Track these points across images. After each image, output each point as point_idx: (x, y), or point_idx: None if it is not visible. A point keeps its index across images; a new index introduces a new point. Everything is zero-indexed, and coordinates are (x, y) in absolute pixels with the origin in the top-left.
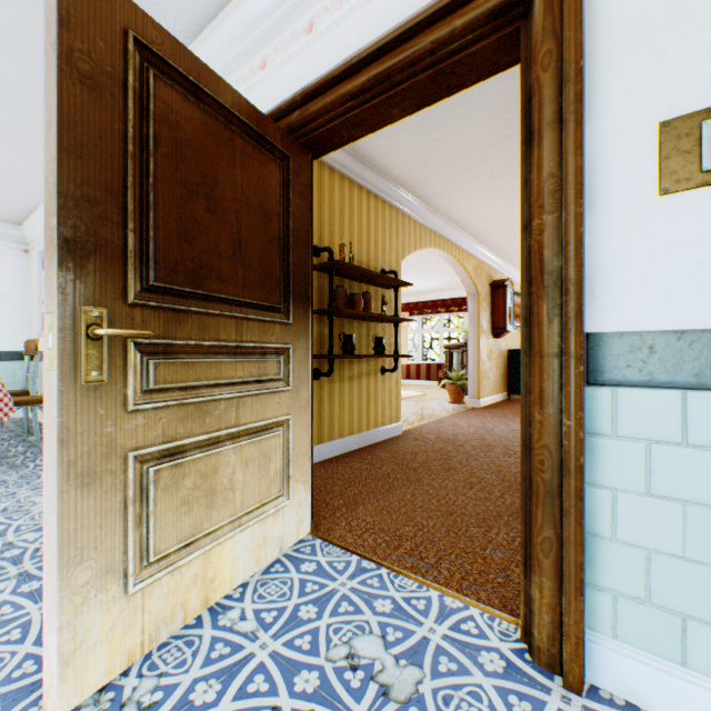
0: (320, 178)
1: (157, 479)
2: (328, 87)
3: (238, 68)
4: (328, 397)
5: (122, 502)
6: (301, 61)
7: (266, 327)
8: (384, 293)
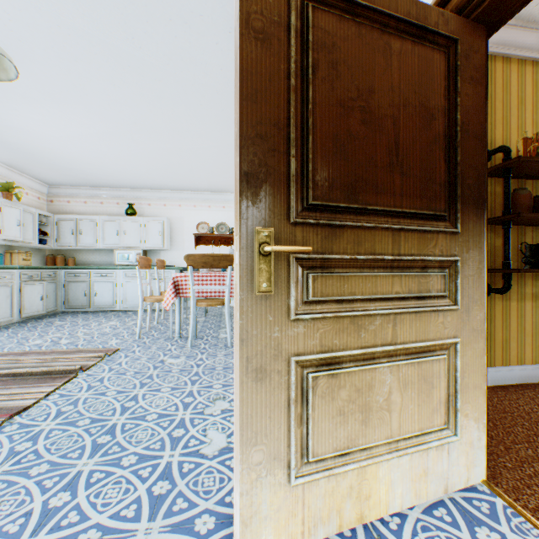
0: (489, 74)
1: (314, 385)
2: None
3: None
4: (500, 316)
5: (285, 400)
6: None
7: (425, 238)
8: None
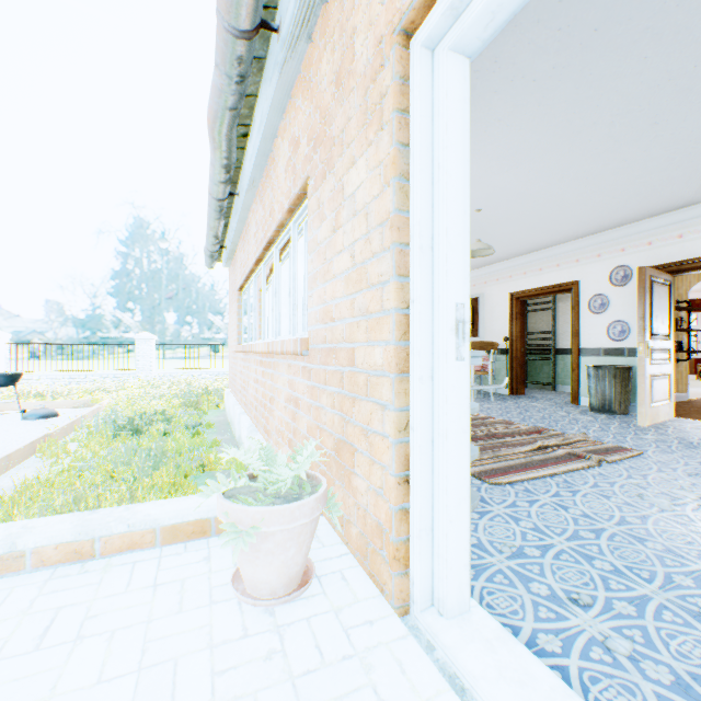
0: None
1: (652, 382)
2: (692, 262)
3: (630, 241)
4: None
5: (648, 386)
6: (673, 247)
7: (665, 342)
8: (677, 314)
